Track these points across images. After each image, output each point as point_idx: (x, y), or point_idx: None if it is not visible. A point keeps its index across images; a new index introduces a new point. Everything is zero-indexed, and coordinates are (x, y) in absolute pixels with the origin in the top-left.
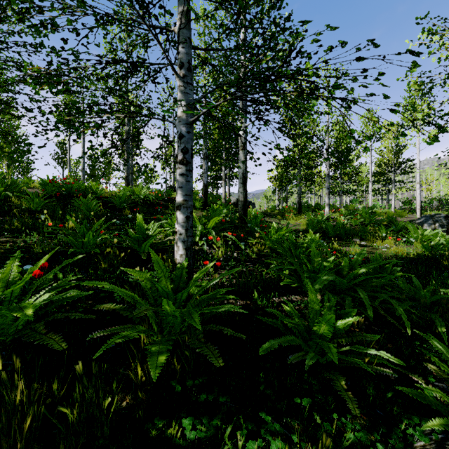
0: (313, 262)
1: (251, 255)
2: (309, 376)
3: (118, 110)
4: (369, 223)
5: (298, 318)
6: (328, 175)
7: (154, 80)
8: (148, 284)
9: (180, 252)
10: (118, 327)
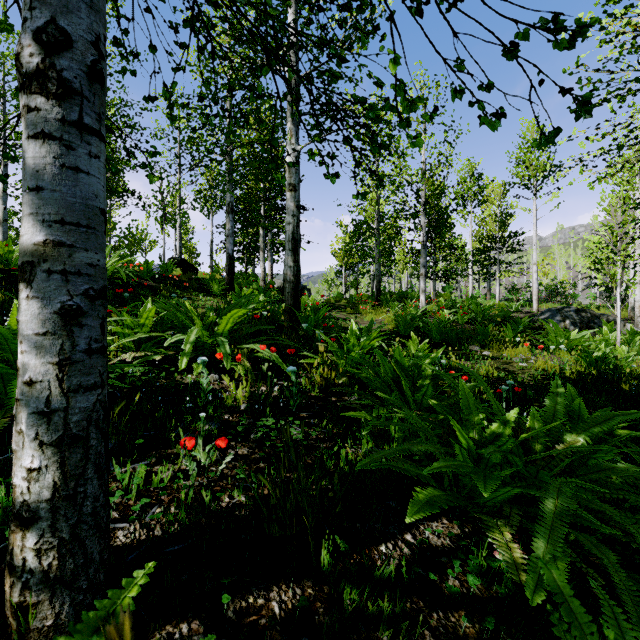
0: (469, 424)
1: (310, 391)
2: None
3: None
4: (481, 320)
5: None
6: (425, 246)
7: None
8: None
9: (32, 456)
10: None
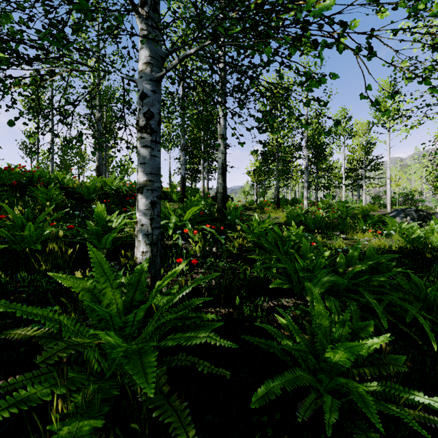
0: (306, 258)
1: (232, 250)
2: (326, 434)
3: (58, 58)
4: (346, 216)
5: (299, 337)
6: (307, 169)
7: (116, 38)
8: (86, 297)
9: (143, 248)
10: (21, 377)
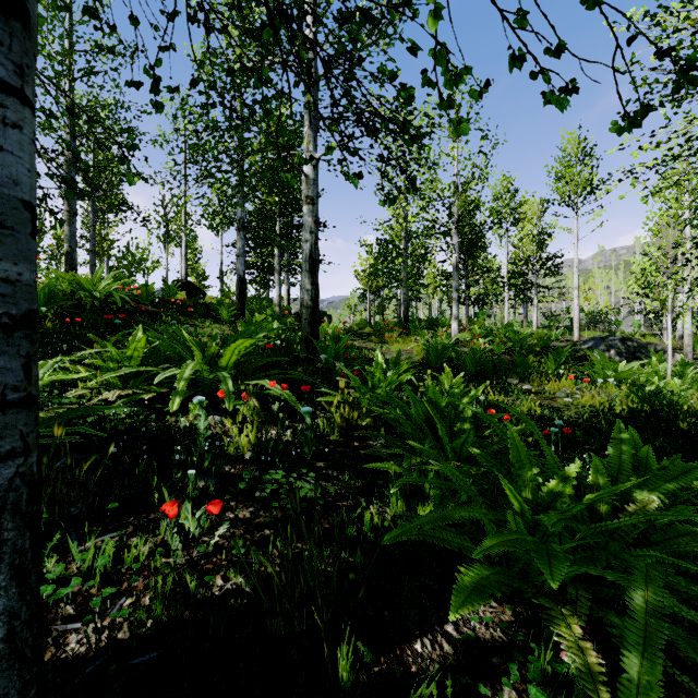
0: (522, 481)
1: (328, 434)
2: None
3: None
4: (519, 349)
5: None
6: (457, 268)
7: None
8: None
9: None
10: None
